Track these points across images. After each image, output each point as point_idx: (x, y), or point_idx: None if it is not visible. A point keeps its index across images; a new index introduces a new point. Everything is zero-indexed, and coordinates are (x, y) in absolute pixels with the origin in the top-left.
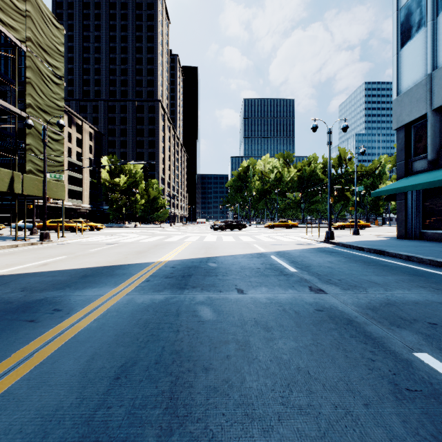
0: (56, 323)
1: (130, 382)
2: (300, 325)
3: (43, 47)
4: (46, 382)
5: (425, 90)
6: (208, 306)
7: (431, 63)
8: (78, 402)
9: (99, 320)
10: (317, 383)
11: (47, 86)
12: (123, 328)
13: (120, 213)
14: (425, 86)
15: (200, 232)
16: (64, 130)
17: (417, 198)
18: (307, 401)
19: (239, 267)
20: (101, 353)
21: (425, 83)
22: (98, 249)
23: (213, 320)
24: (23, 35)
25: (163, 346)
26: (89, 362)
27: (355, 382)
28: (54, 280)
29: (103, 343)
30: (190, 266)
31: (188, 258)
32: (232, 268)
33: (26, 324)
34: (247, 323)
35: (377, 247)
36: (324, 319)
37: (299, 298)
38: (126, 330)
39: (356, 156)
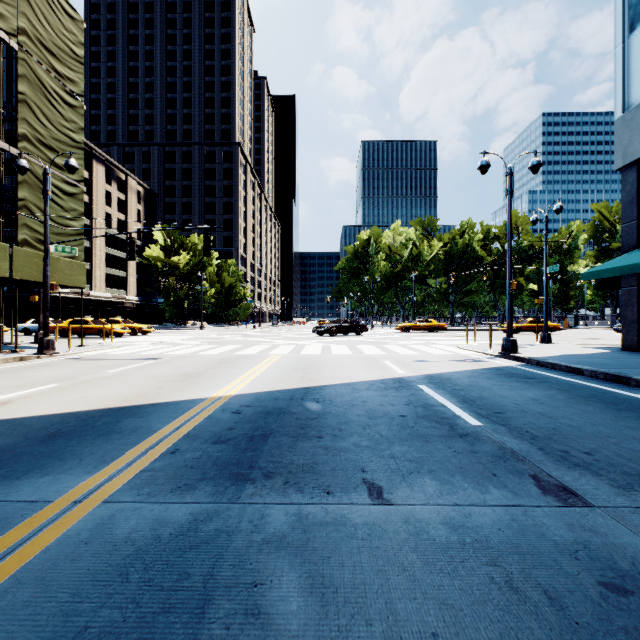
0: None
1: None
2: None
3: (48, 47)
4: None
5: None
6: (296, 561)
7: None
8: None
9: None
10: None
11: (54, 109)
12: None
13: (180, 309)
14: None
15: (297, 338)
16: (100, 187)
17: None
18: None
19: (365, 413)
20: None
21: None
22: (121, 369)
23: None
24: (12, 24)
25: None
26: None
27: None
28: None
29: None
30: (269, 411)
31: (270, 390)
32: (351, 415)
33: None
34: None
35: (607, 369)
36: None
37: (529, 525)
38: None
39: (546, 216)
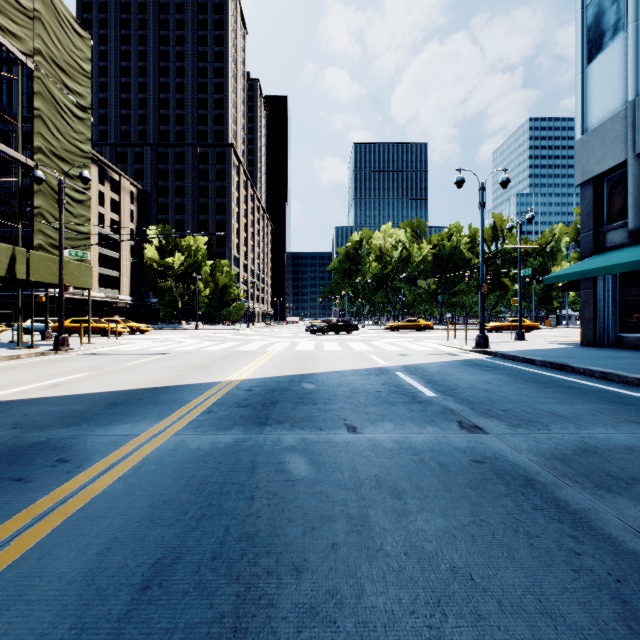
0: (57, 484)
1: (167, 597)
2: (449, 488)
3: (60, 65)
4: (23, 596)
5: (624, 125)
6: (302, 455)
7: (634, 85)
8: (72, 638)
9: (127, 479)
10: (488, 599)
11: (65, 122)
12: (164, 492)
13: (174, 309)
14: (624, 120)
15: (291, 336)
16: (93, 188)
17: (612, 286)
18: (474, 636)
19: (350, 390)
20: (123, 539)
21: (624, 115)
22: (138, 362)
23: (309, 478)
24: (29, 46)
25: (227, 525)
26: (101, 555)
27: (553, 596)
28: (66, 410)
29: (128, 520)
30: (274, 389)
31: (273, 376)
32: (338, 391)
33: (9, 485)
34: (364, 484)
35: (555, 359)
36: (488, 477)
37: (444, 441)
38: (168, 496)
39: (520, 224)
